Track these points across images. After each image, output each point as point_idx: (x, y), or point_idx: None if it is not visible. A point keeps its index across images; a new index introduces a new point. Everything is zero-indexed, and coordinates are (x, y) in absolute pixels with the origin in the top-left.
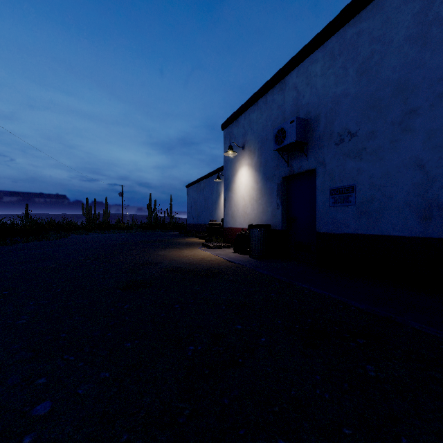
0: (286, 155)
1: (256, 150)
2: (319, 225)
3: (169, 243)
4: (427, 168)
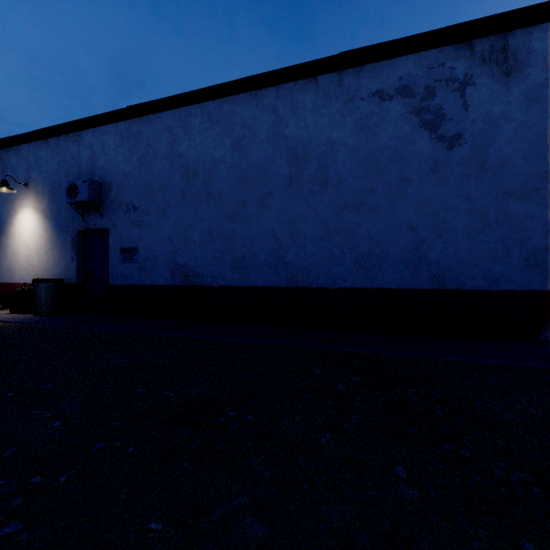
0: (82, 209)
1: (46, 194)
2: (112, 279)
3: None
4: (174, 242)
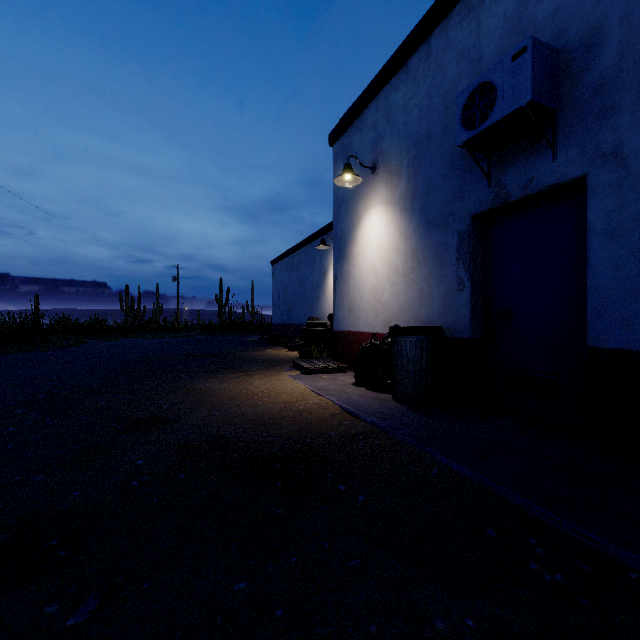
0: (484, 161)
1: (403, 167)
2: (599, 330)
3: (233, 361)
4: None
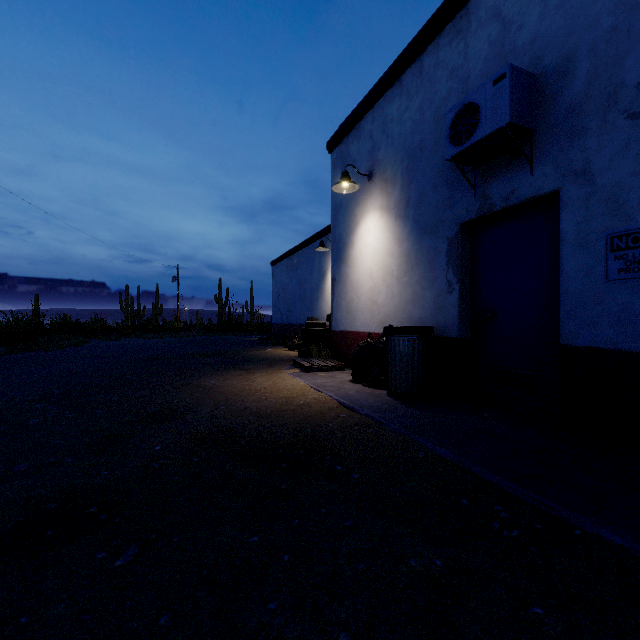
0: (470, 173)
1: (398, 176)
2: (570, 330)
3: (234, 359)
4: None
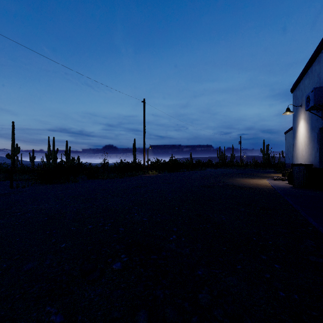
0: (320, 111)
1: None
2: None
3: (252, 176)
4: None
